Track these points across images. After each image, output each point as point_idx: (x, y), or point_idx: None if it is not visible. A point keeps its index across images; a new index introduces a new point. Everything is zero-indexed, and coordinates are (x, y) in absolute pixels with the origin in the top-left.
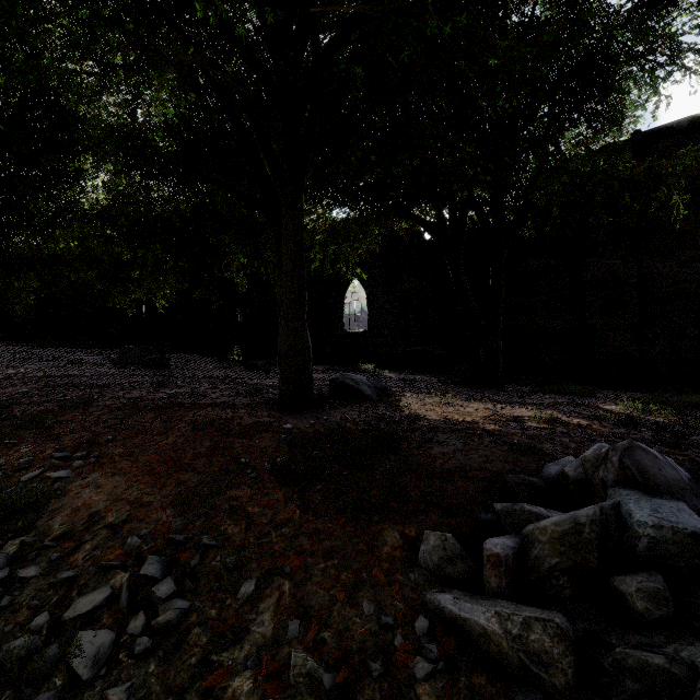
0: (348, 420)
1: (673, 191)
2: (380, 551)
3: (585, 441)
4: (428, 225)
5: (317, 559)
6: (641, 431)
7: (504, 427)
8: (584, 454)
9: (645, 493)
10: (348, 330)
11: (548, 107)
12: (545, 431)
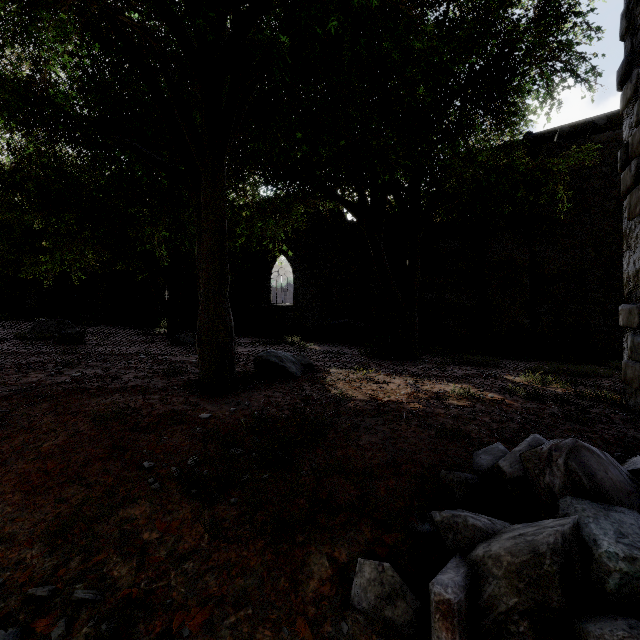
0: (272, 404)
1: (557, 187)
2: (305, 588)
3: (505, 420)
4: (351, 206)
5: (227, 608)
6: (549, 406)
7: (428, 406)
8: (518, 446)
9: (599, 505)
10: (275, 304)
11: (460, 102)
12: (466, 409)
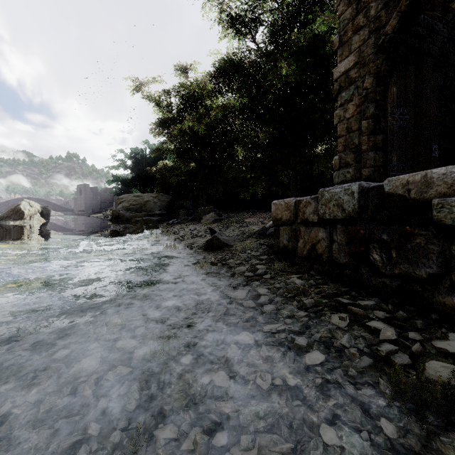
0: None
1: None
2: None
3: None
4: None
5: None
6: None
7: None
8: None
9: None
10: None
11: None
12: None
